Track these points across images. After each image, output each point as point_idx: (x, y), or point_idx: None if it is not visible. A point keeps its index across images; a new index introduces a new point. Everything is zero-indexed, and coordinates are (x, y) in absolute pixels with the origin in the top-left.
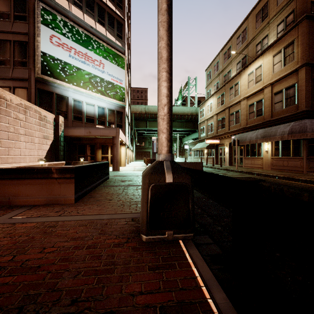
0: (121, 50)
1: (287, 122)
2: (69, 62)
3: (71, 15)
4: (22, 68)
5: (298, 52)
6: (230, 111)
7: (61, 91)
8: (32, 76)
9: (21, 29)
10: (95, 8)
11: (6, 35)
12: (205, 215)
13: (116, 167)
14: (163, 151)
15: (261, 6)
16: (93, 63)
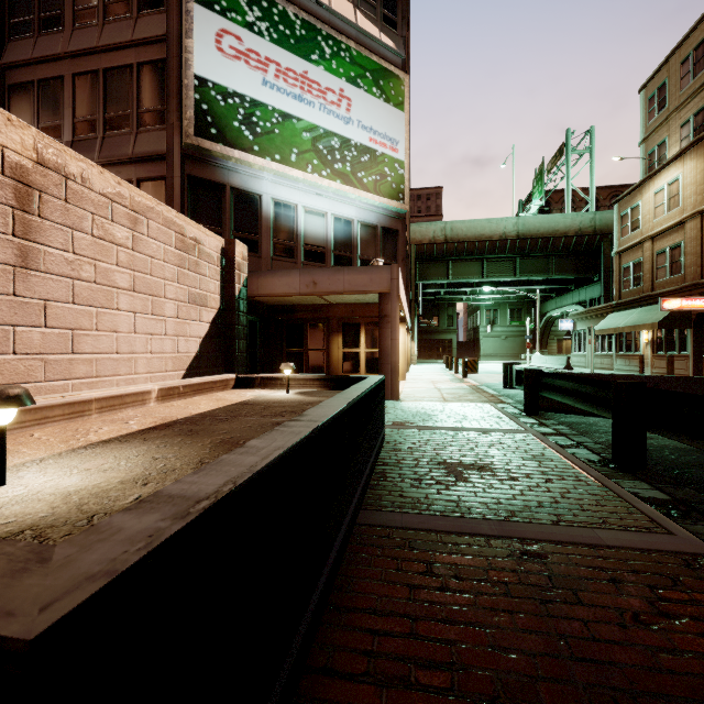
0: (395, 61)
1: None
2: (264, 100)
3: None
4: (155, 129)
5: None
6: None
7: (244, 181)
8: (174, 144)
9: (153, 29)
10: None
11: (123, 53)
12: None
13: (390, 388)
14: None
15: None
16: (324, 99)
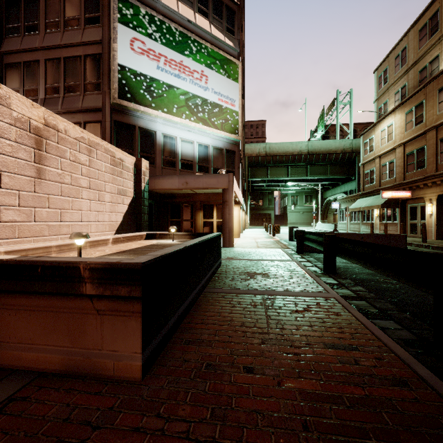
0: (233, 53)
1: None
2: (157, 77)
3: (160, 6)
4: (94, 93)
5: None
6: (441, 134)
7: (146, 123)
8: (106, 103)
9: (94, 36)
10: None
11: (76, 49)
12: None
13: (228, 240)
14: None
15: None
16: (192, 76)
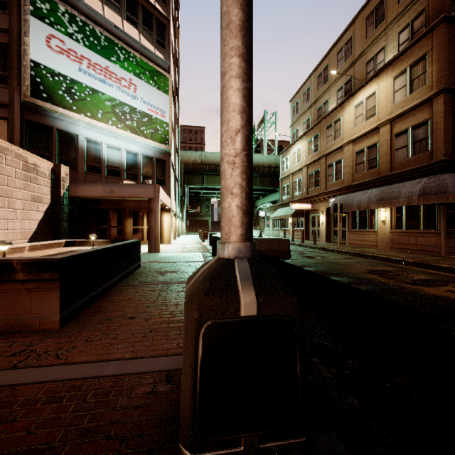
0: (164, 66)
1: (415, 178)
2: (80, 80)
3: (82, 6)
4: None
5: (432, 72)
6: (328, 161)
7: (66, 125)
8: (15, 99)
9: None
10: None
11: None
12: (315, 357)
13: (154, 247)
14: (232, 237)
15: (374, 5)
16: (119, 83)
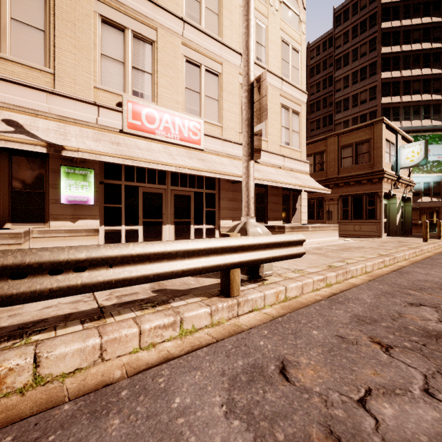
0: None
1: None
2: None
3: (402, 128)
4: None
5: None
6: None
7: None
8: None
9: None
10: (421, 110)
11: None
12: None
13: None
14: None
15: None
16: None
